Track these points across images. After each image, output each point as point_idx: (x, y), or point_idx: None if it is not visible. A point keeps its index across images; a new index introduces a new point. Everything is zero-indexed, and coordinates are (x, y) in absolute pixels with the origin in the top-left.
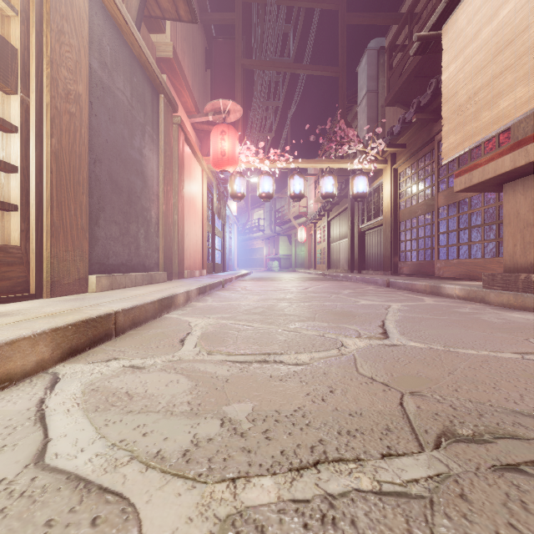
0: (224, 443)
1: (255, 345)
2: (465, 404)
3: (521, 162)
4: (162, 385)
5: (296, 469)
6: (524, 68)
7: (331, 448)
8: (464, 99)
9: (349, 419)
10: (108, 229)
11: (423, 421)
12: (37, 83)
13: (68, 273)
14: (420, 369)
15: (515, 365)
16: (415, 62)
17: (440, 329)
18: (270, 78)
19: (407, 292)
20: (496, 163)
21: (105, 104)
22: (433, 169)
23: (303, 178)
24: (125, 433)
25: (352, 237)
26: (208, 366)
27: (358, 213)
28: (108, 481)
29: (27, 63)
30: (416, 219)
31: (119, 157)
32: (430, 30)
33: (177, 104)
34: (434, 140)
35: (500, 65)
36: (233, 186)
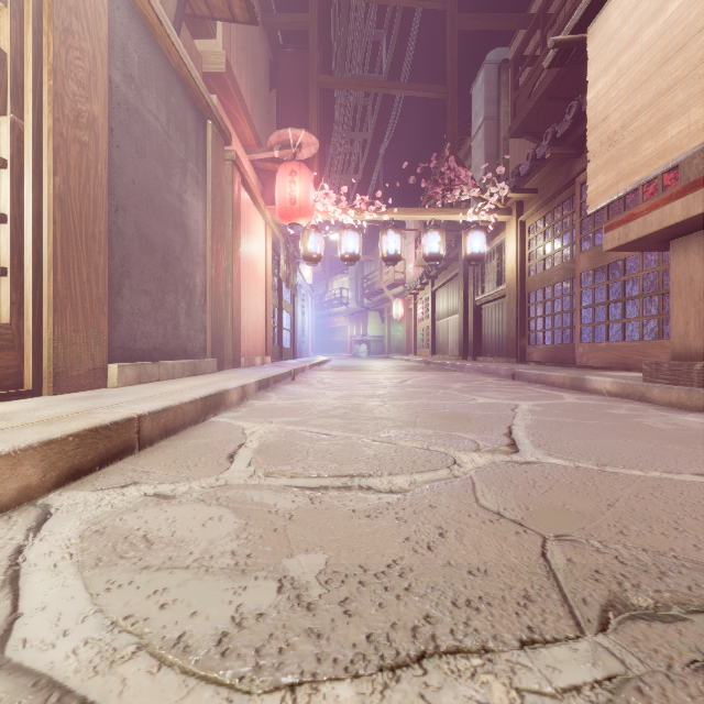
0: (282, 621)
1: (333, 462)
2: (637, 555)
3: (696, 209)
4: (197, 524)
5: (390, 667)
6: (701, 82)
7: (443, 630)
8: (617, 126)
9: (468, 580)
10: (135, 302)
11: (578, 584)
12: (34, 100)
13: (79, 361)
14: (567, 499)
15: (700, 493)
16: (549, 78)
17: (588, 440)
18: (356, 102)
19: (539, 386)
20: (661, 211)
21: (131, 132)
22: (573, 222)
23: (399, 234)
24: (134, 604)
25: (465, 312)
26: (265, 495)
27: (472, 280)
28: (98, 689)
29: (21, 73)
30: (551, 289)
31: (151, 204)
32: (571, 33)
33: (230, 134)
34: (574, 183)
35: (667, 78)
36: (306, 244)
